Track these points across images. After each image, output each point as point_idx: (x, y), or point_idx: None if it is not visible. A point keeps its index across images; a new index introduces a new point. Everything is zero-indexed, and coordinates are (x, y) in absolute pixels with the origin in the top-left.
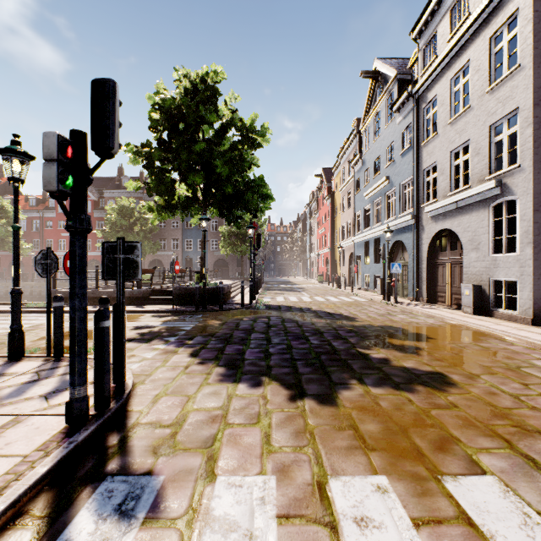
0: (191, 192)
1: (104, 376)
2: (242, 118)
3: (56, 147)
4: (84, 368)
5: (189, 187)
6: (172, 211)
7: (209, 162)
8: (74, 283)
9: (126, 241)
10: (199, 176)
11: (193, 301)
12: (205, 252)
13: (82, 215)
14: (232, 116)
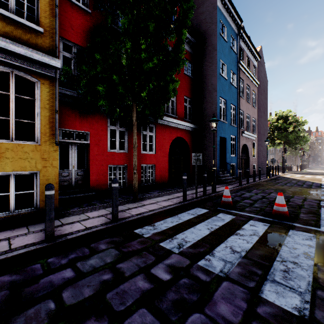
0: (280, 141)
1: (284, 170)
2: (297, 120)
3: (282, 154)
4: (283, 169)
5: (279, 140)
6: (273, 146)
7: (286, 135)
8: (282, 163)
9: (284, 159)
10: (283, 139)
11: (281, 169)
12: (286, 157)
13: (283, 158)
14: (293, 120)
